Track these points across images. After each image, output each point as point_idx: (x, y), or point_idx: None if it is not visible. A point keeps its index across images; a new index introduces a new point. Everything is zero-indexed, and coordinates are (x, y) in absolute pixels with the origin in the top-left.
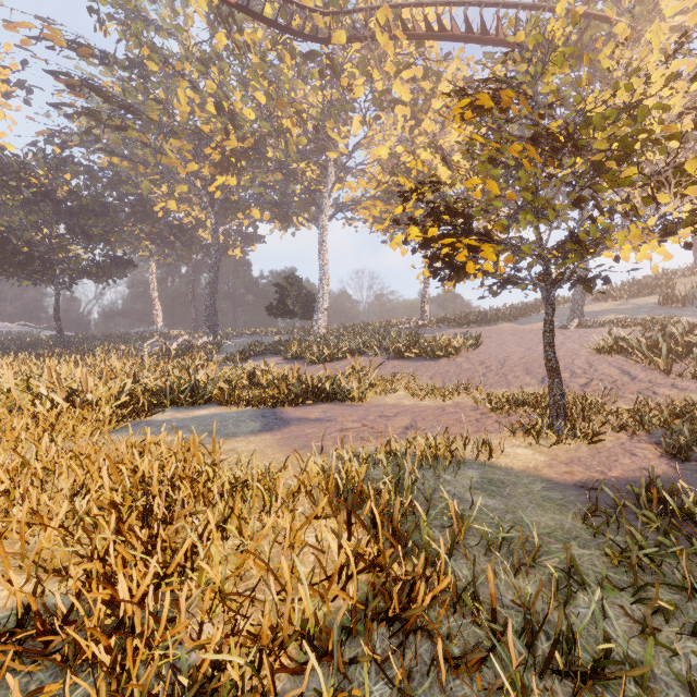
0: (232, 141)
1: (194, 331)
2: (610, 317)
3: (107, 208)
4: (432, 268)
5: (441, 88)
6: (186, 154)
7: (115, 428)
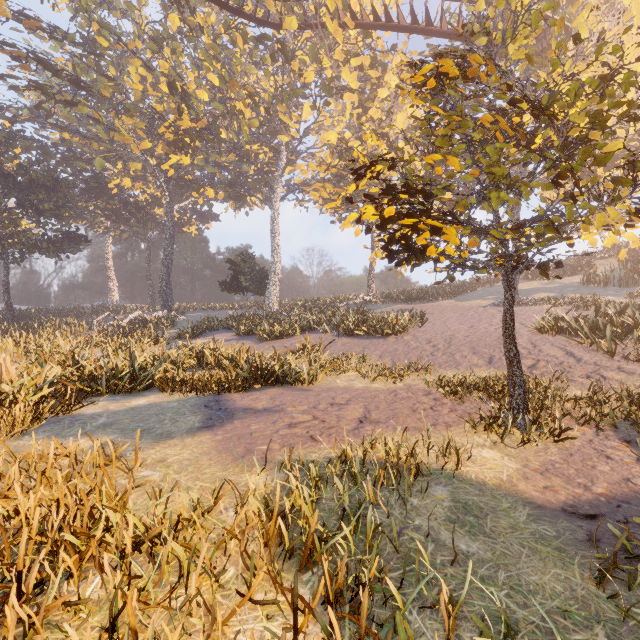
0: (185, 120)
1: (150, 305)
2: (541, 295)
3: (59, 183)
4: (388, 250)
5: (387, 79)
6: (139, 132)
7: (30, 429)
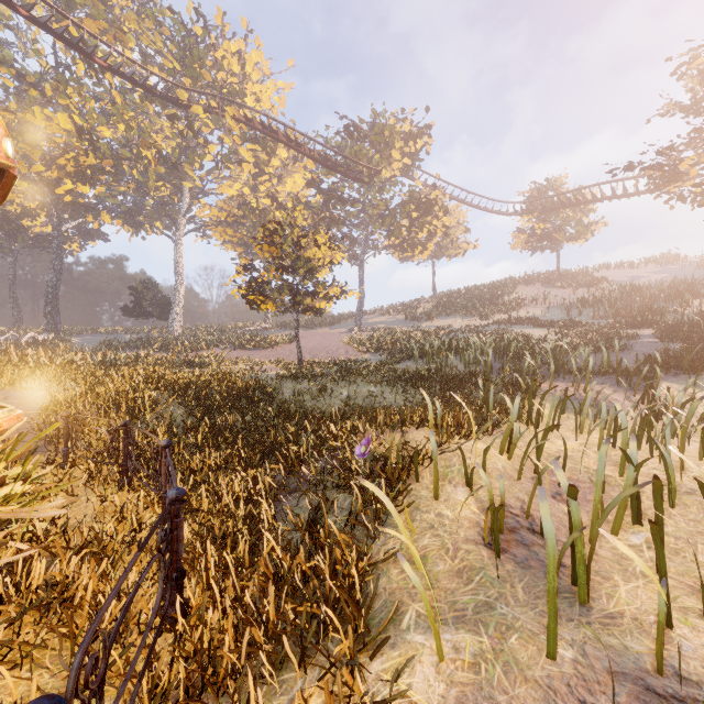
0: (89, 157)
1: (17, 328)
2: (378, 326)
3: None
4: (250, 304)
5: (278, 153)
6: (34, 157)
7: None
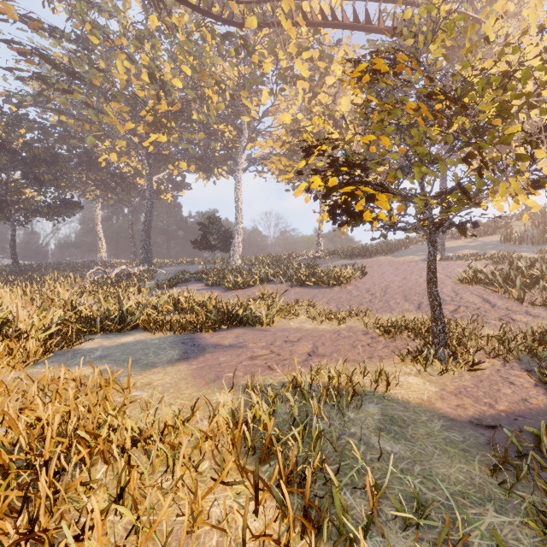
0: (163, 105)
1: (132, 261)
2: (464, 252)
3: (57, 158)
4: (332, 214)
5: (333, 68)
6: (124, 114)
7: (41, 359)
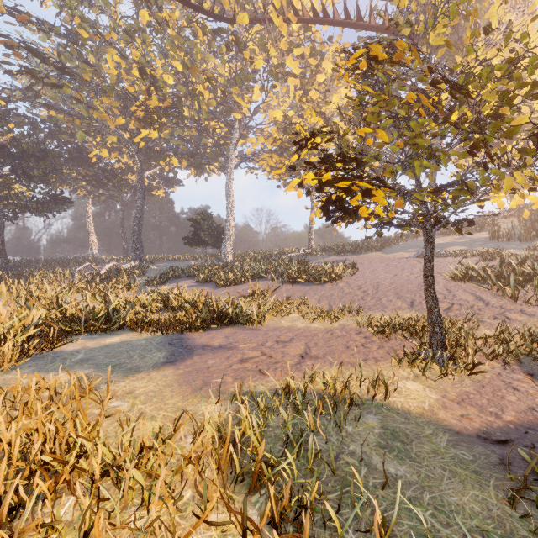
0: (154, 100)
1: (124, 257)
2: (453, 248)
3: (46, 153)
4: (326, 210)
5: (324, 66)
6: (115, 110)
7: (17, 364)
